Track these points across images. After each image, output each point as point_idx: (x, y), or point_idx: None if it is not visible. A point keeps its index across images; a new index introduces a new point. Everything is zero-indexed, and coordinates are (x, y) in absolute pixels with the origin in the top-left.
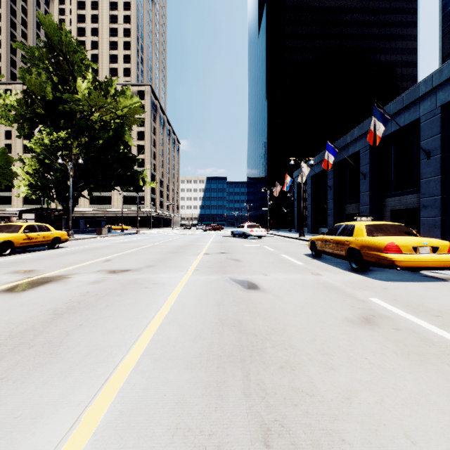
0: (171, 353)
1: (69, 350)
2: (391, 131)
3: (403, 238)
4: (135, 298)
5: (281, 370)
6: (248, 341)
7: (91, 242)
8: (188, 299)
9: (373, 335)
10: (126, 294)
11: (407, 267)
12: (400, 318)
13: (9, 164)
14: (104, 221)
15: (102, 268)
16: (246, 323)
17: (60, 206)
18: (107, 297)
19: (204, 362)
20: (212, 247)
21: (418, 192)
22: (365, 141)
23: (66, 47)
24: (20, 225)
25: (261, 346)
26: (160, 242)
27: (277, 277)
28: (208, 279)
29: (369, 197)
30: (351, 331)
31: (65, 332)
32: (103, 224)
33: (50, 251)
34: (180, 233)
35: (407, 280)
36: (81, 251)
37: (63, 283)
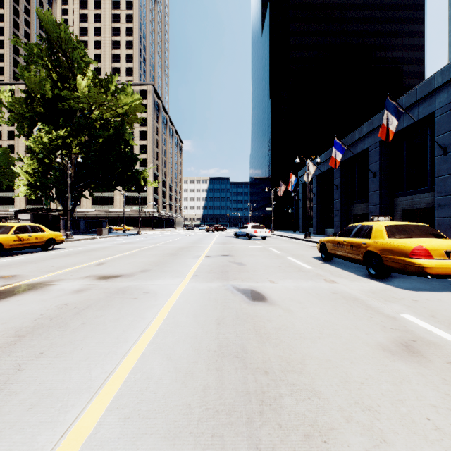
0: (149, 405)
1: (10, 398)
2: (403, 126)
3: (432, 240)
4: (119, 313)
5: (307, 442)
6: (256, 383)
7: (89, 244)
8: (182, 314)
9: (424, 374)
10: (110, 307)
11: (439, 275)
12: (450, 344)
13: (10, 164)
14: (105, 222)
15: (91, 274)
16: (252, 352)
17: (60, 206)
18: (87, 311)
19: (194, 424)
20: (214, 248)
21: (433, 190)
22: (375, 138)
23: (65, 44)
24: (11, 225)
25: (274, 394)
26: (160, 243)
27: (286, 285)
28: (207, 287)
29: (379, 197)
30: (392, 367)
31: (16, 365)
32: (104, 225)
33: (44, 253)
34: (182, 233)
35: (438, 290)
36: (76, 253)
37: (42, 292)
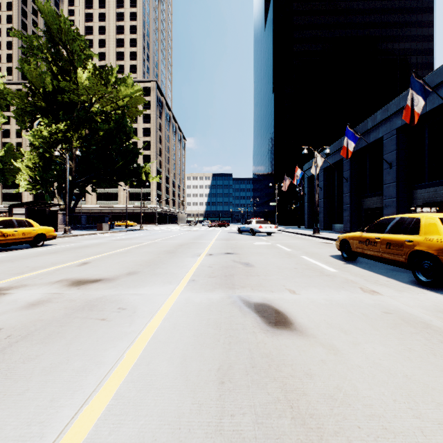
0: None
1: None
2: (425, 110)
3: None
4: (66, 350)
5: None
6: None
7: (86, 239)
8: (164, 355)
9: None
10: (59, 336)
11: None
12: None
13: (15, 160)
14: (107, 217)
15: (66, 277)
16: None
17: (61, 201)
18: (20, 345)
19: None
20: (217, 245)
21: None
22: (391, 125)
23: (65, 35)
24: None
25: None
26: (160, 239)
27: (312, 297)
28: (207, 300)
29: (396, 189)
30: None
31: None
32: (106, 220)
33: (31, 250)
34: (184, 229)
35: None
36: (65, 250)
37: None
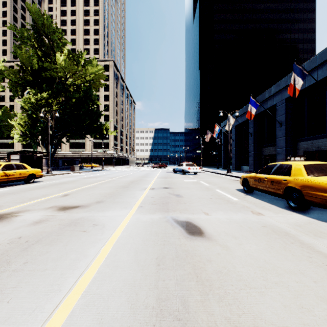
0: None
1: None
2: (305, 86)
3: None
4: (64, 249)
5: None
6: None
7: (63, 177)
8: (124, 251)
9: None
10: (58, 241)
11: None
12: None
13: (9, 118)
14: (78, 161)
15: (55, 204)
16: (195, 311)
17: (44, 149)
18: (35, 246)
19: None
20: (157, 182)
21: None
22: (282, 96)
23: (47, 29)
24: None
25: None
26: (117, 177)
27: (219, 217)
28: (150, 219)
29: (285, 141)
30: None
31: None
32: (77, 163)
33: (25, 185)
34: (134, 169)
35: None
36: (50, 185)
37: (5, 224)
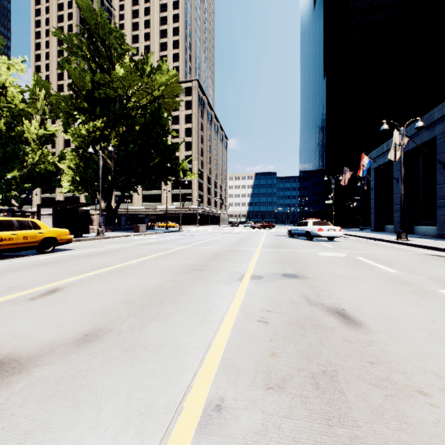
0: None
1: None
2: None
3: None
4: None
5: None
6: None
7: (112, 243)
8: None
9: None
10: None
11: None
12: None
13: None
14: (147, 218)
15: None
16: None
17: (102, 202)
18: None
19: None
20: (265, 256)
21: None
22: None
23: (102, 29)
24: None
25: None
26: (193, 244)
27: None
28: None
29: None
30: None
31: None
32: (146, 221)
33: (31, 257)
34: (225, 231)
35: None
36: (68, 259)
37: None
